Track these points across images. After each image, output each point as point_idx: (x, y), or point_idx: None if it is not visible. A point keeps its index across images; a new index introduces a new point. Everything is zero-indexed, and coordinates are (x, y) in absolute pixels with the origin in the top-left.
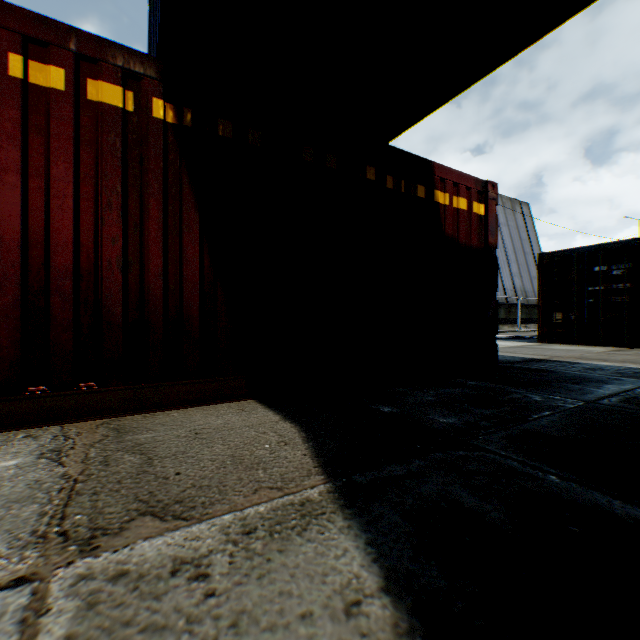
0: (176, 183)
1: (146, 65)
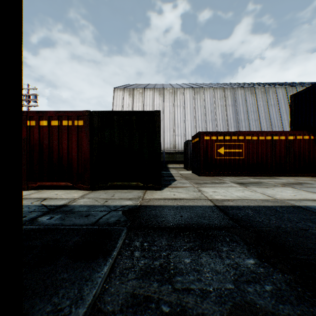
0: (312, 146)
1: (309, 132)
